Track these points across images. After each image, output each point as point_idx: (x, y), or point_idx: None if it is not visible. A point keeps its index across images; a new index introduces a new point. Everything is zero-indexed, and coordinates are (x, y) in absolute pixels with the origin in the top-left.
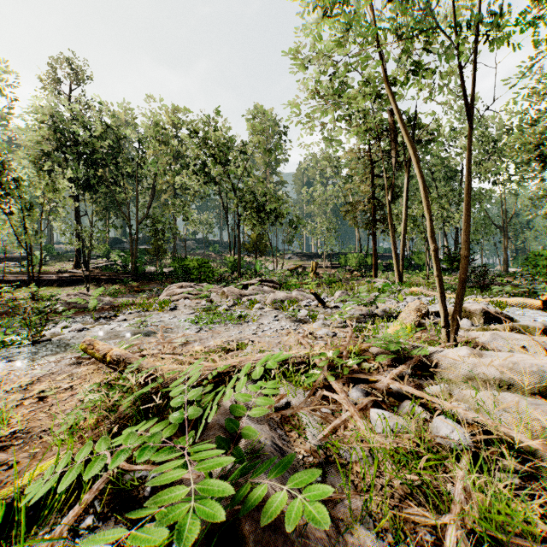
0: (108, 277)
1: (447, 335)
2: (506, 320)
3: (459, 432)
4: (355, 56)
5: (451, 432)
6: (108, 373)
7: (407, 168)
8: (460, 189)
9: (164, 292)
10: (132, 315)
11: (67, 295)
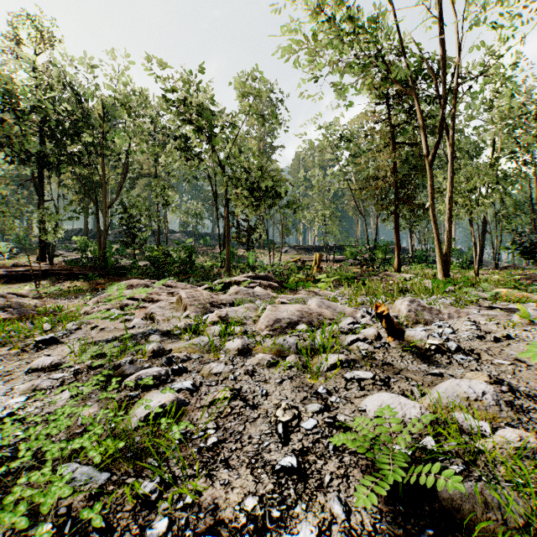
0: (69, 271)
1: None
2: None
3: None
4: None
5: None
6: None
7: (454, 122)
8: None
9: None
10: None
11: None
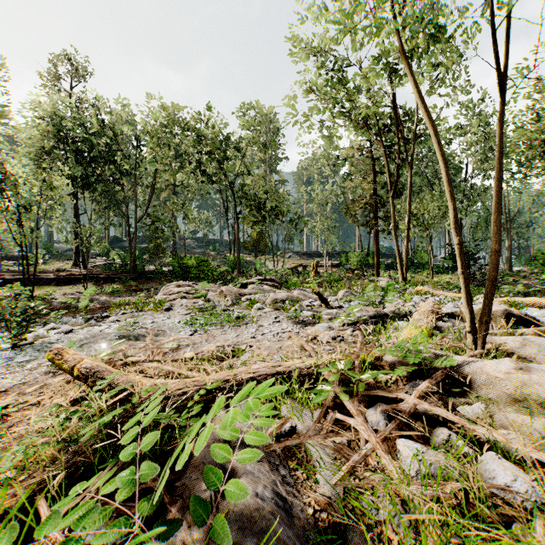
0: (106, 276)
1: (474, 341)
2: (531, 323)
3: (523, 480)
4: (366, 27)
5: (513, 481)
6: (81, 387)
7: (411, 164)
8: (463, 186)
9: (161, 291)
10: (124, 316)
11: (64, 294)
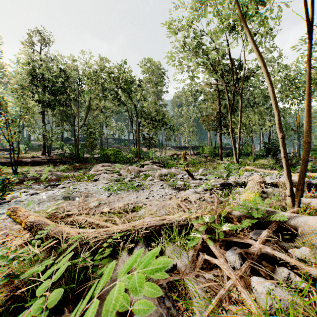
0: (61, 160)
1: (292, 202)
2: None
3: None
4: None
5: None
6: None
7: (241, 93)
8: (272, 107)
9: (93, 169)
10: (69, 184)
11: (35, 171)
